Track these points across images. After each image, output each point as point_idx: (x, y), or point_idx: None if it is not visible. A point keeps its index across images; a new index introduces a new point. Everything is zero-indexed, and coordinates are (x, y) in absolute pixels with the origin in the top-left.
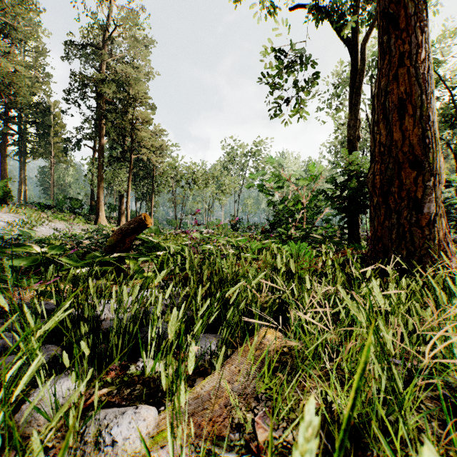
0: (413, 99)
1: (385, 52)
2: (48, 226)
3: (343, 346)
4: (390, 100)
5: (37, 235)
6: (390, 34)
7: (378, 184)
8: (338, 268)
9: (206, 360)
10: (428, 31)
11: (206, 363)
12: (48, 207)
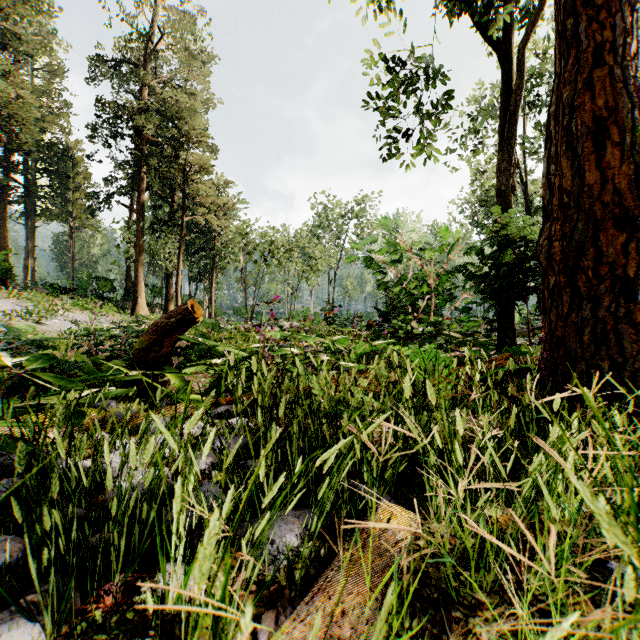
0: (619, 118)
1: (570, 45)
2: (63, 317)
3: (525, 540)
4: (580, 120)
5: (46, 331)
6: (579, 16)
7: (557, 255)
8: (558, 426)
9: (281, 569)
10: (639, 10)
11: (281, 575)
12: (64, 290)
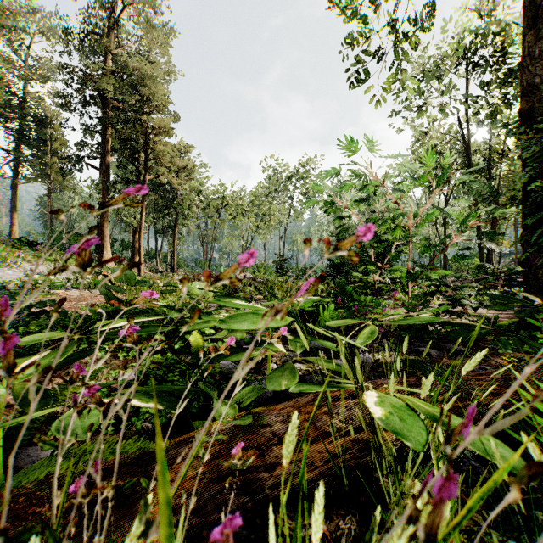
0: None
1: None
2: (21, 268)
3: None
4: None
5: None
6: None
7: None
8: None
9: None
10: None
11: None
12: (32, 243)
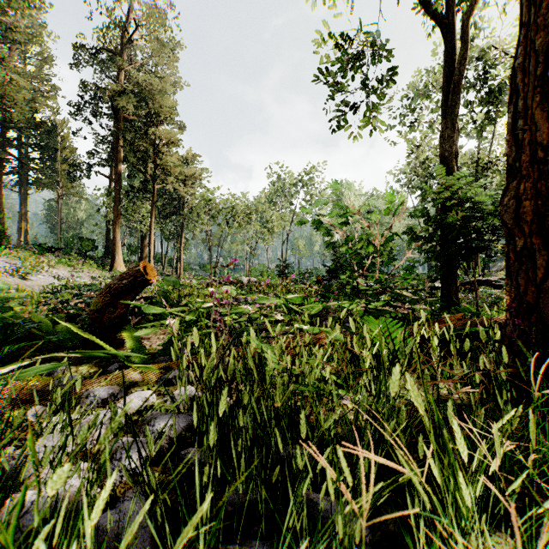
0: None
1: None
2: (48, 273)
3: None
4: None
5: (30, 286)
6: None
7: (527, 215)
8: None
9: None
10: None
11: None
12: (50, 249)
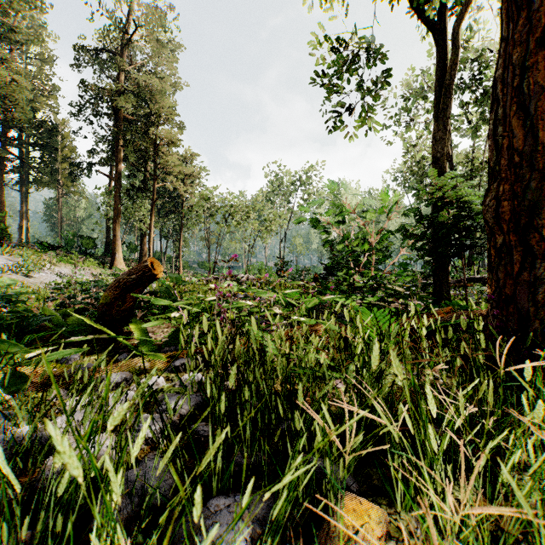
0: None
1: (520, 7)
2: (50, 270)
3: None
4: (531, 80)
5: (33, 283)
6: None
7: (506, 214)
8: None
9: None
10: None
11: None
12: (52, 247)
